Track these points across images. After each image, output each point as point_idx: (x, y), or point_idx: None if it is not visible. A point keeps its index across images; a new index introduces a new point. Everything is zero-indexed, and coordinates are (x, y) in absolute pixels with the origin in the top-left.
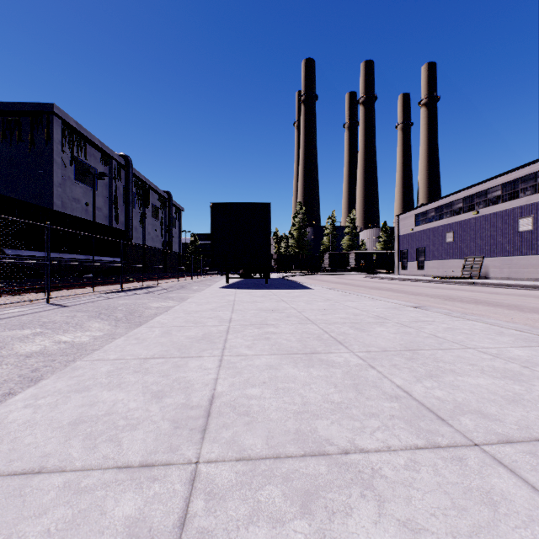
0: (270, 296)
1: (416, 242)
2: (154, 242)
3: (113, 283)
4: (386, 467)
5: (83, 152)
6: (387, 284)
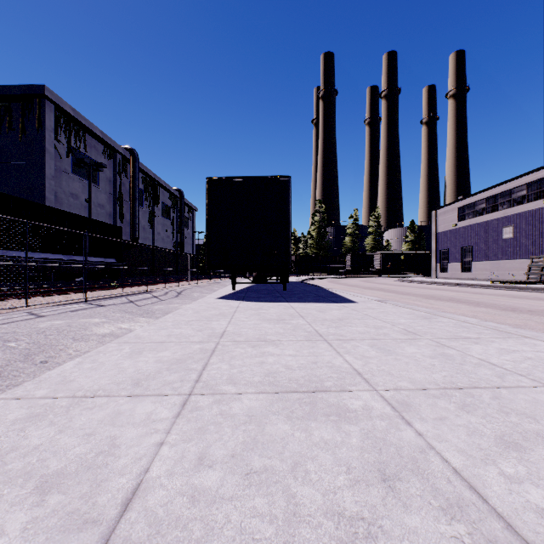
0: (293, 321)
1: (460, 239)
2: (164, 242)
3: (83, 290)
4: None
5: (83, 142)
6: (437, 290)
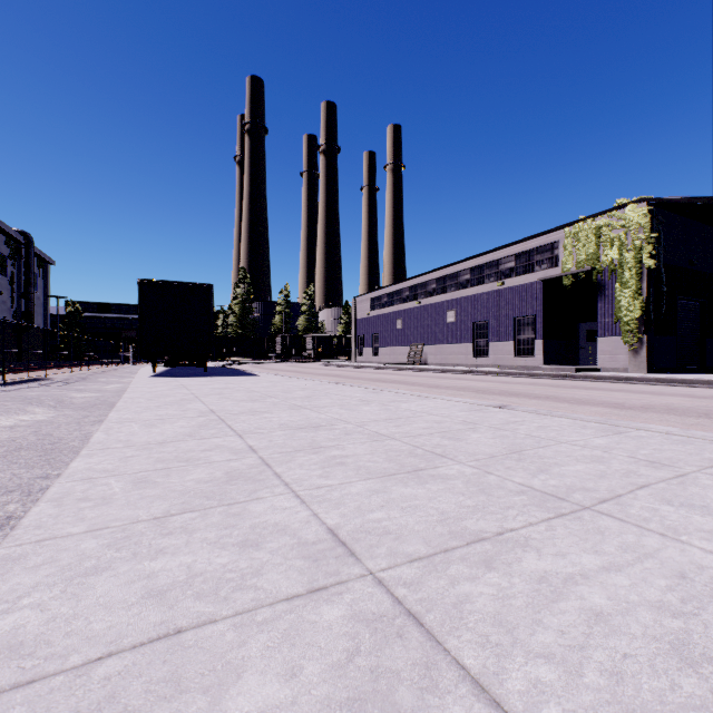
0: (217, 381)
1: (372, 327)
2: None
3: None
4: (277, 412)
5: None
6: (339, 371)
